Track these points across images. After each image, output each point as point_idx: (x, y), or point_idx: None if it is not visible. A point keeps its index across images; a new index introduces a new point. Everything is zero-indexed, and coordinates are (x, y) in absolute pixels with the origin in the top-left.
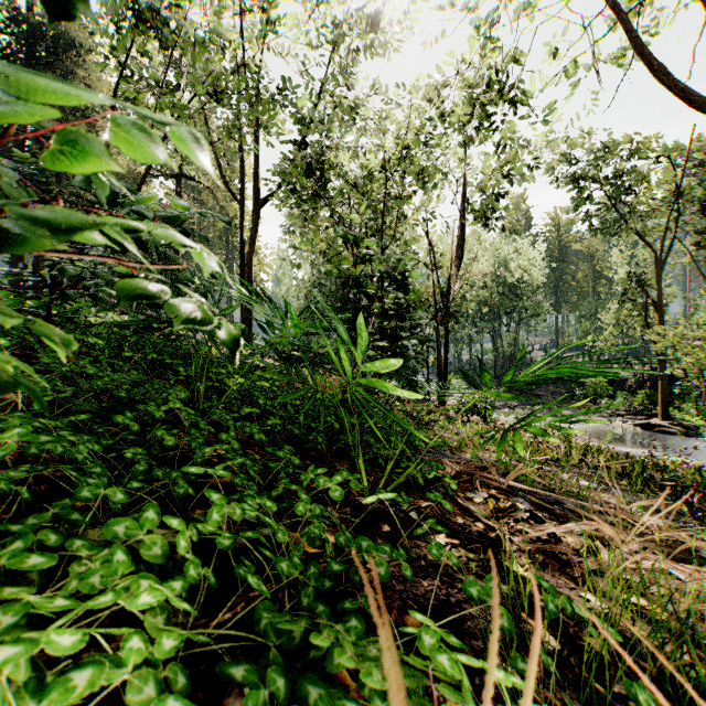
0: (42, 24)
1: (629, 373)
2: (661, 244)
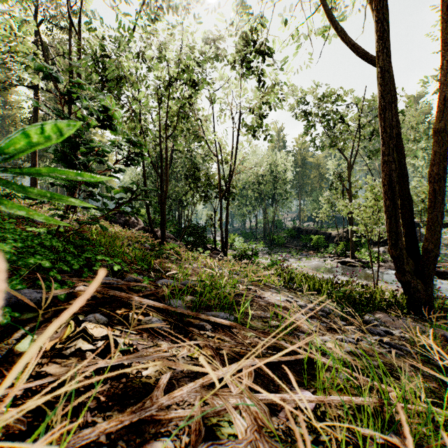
0: None
1: (336, 233)
2: (351, 155)
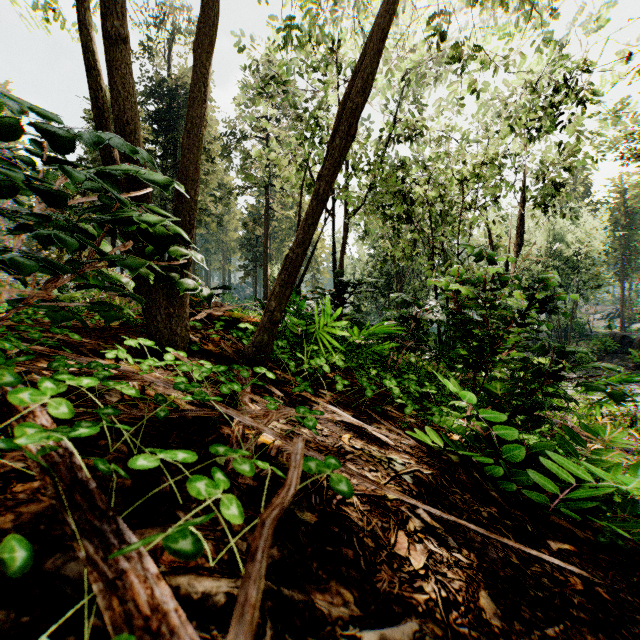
0: (177, 87)
1: None
2: None
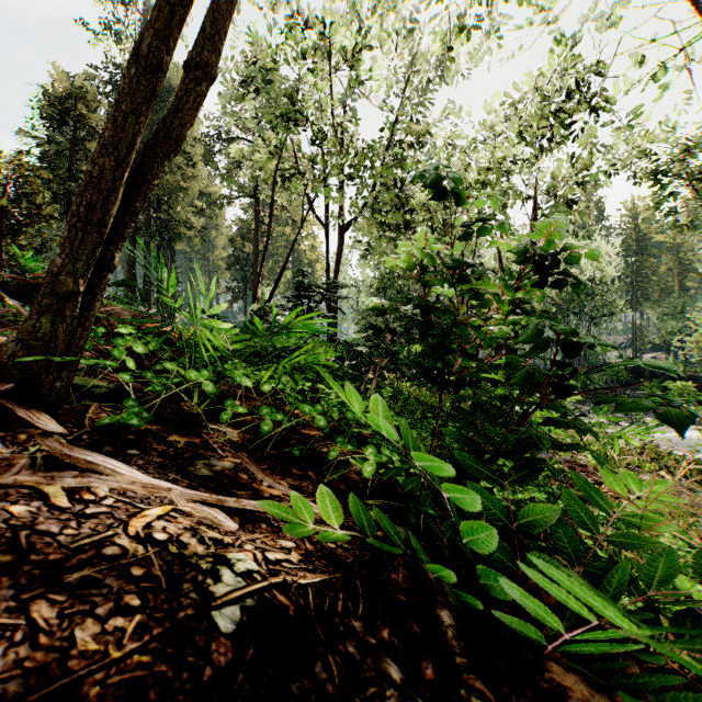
0: None
1: None
2: None
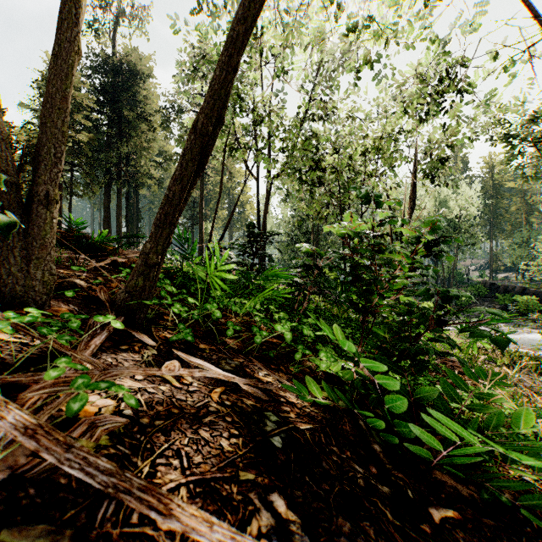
0: (121, 63)
1: None
2: None
